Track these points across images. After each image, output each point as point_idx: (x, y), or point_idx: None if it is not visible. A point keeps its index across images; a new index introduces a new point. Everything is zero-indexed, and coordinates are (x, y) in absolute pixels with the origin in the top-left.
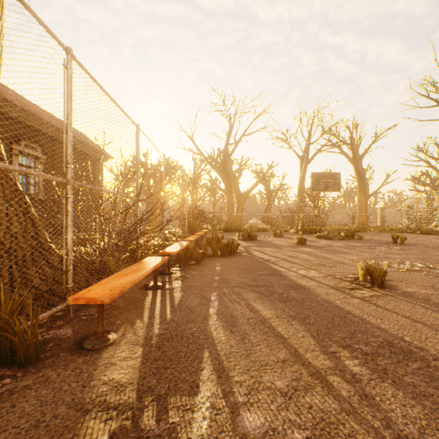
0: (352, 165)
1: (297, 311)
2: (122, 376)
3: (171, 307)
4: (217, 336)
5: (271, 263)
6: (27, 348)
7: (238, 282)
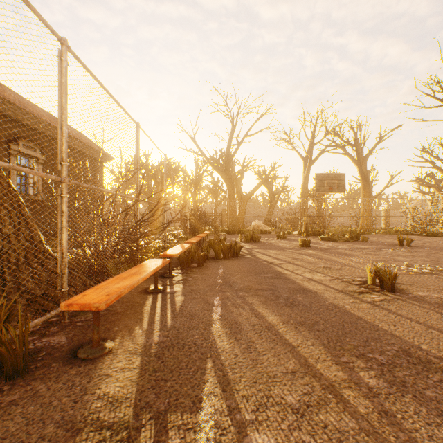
0: (356, 166)
1: (305, 317)
2: (118, 390)
3: (171, 312)
4: (221, 344)
5: (275, 265)
6: (15, 359)
7: (242, 286)
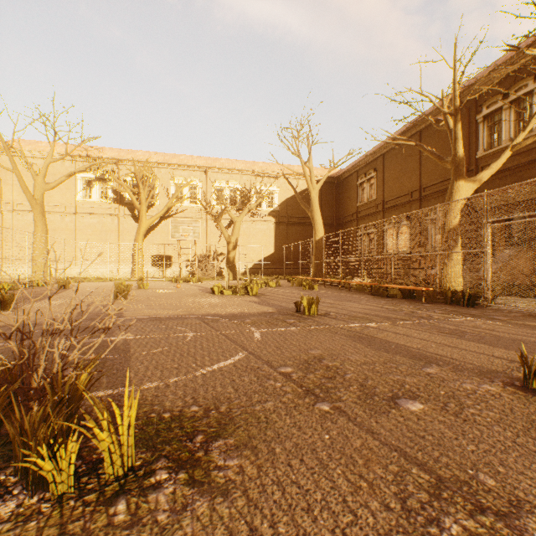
0: None
1: None
2: (530, 323)
3: None
4: None
5: None
6: None
7: None
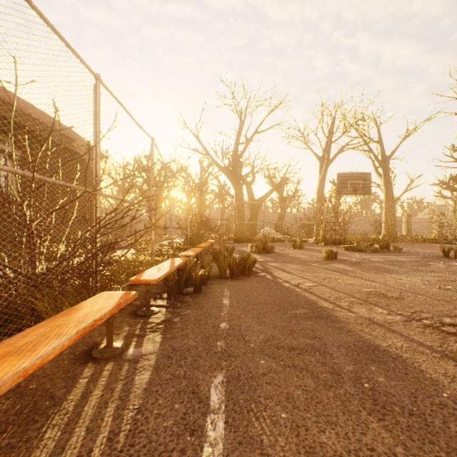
0: (376, 168)
1: None
2: None
3: (106, 443)
4: None
5: (304, 290)
6: None
7: (262, 339)
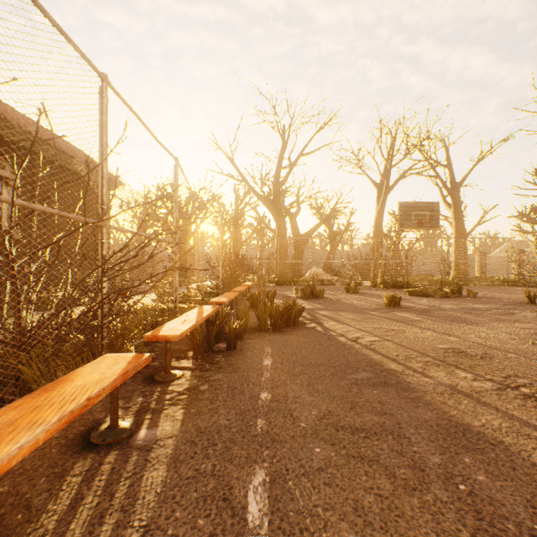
0: (444, 197)
1: None
2: None
3: None
4: None
5: (364, 347)
6: None
7: (315, 416)
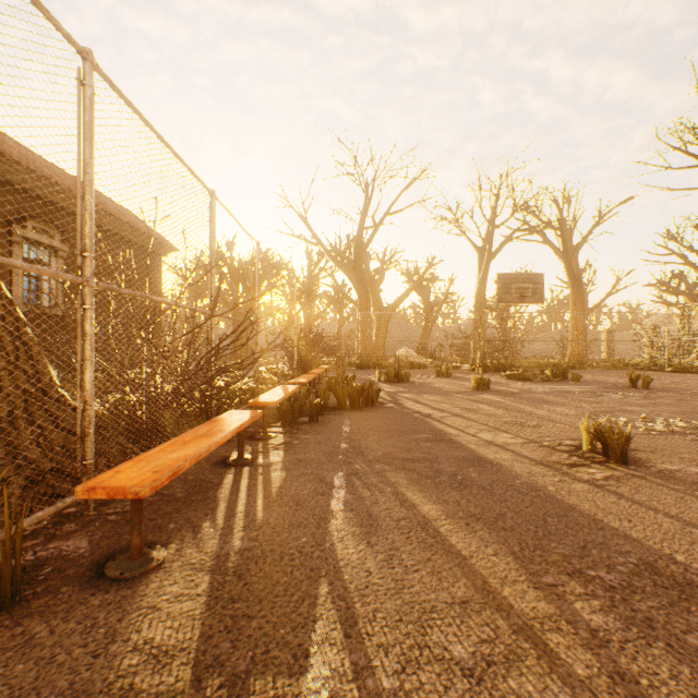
0: (561, 262)
1: (482, 506)
2: (168, 635)
3: (264, 498)
4: (344, 553)
5: (434, 420)
6: None
7: (380, 454)
